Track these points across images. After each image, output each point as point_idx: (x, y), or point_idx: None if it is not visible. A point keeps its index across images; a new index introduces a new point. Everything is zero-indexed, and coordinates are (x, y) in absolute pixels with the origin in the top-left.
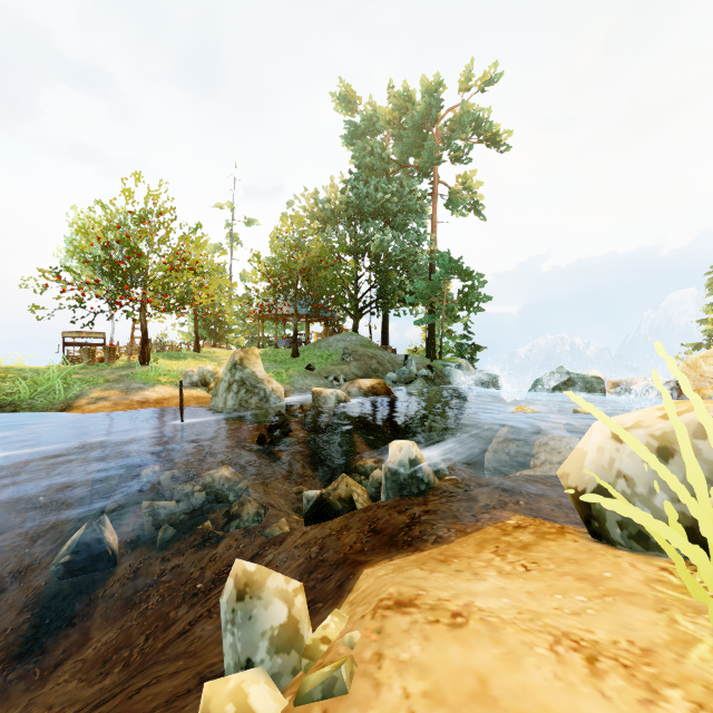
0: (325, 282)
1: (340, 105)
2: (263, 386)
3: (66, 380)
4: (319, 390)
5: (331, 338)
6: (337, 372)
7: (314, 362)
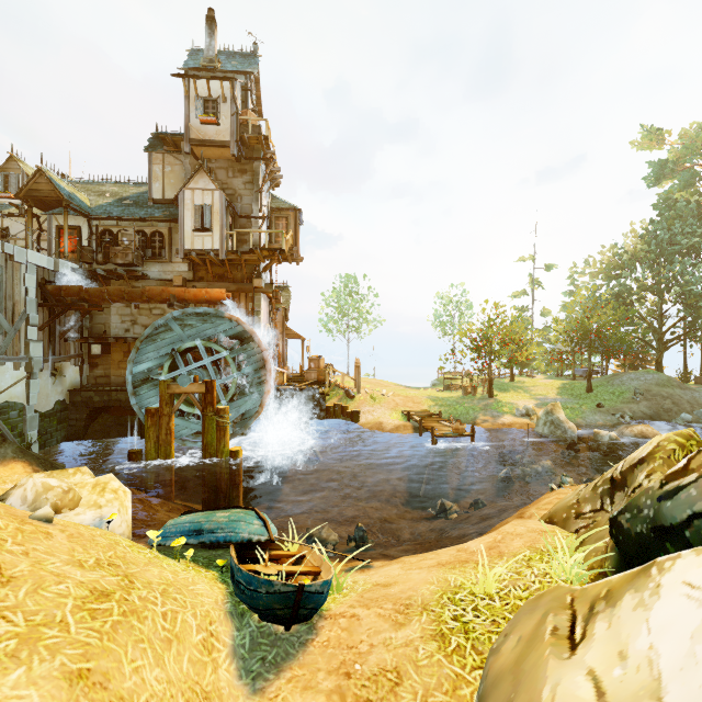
0: (616, 338)
1: (642, 147)
2: (563, 425)
3: (464, 407)
4: (597, 431)
5: (624, 376)
6: (624, 410)
7: (605, 399)
